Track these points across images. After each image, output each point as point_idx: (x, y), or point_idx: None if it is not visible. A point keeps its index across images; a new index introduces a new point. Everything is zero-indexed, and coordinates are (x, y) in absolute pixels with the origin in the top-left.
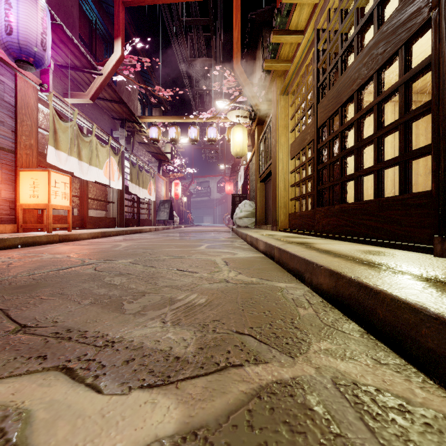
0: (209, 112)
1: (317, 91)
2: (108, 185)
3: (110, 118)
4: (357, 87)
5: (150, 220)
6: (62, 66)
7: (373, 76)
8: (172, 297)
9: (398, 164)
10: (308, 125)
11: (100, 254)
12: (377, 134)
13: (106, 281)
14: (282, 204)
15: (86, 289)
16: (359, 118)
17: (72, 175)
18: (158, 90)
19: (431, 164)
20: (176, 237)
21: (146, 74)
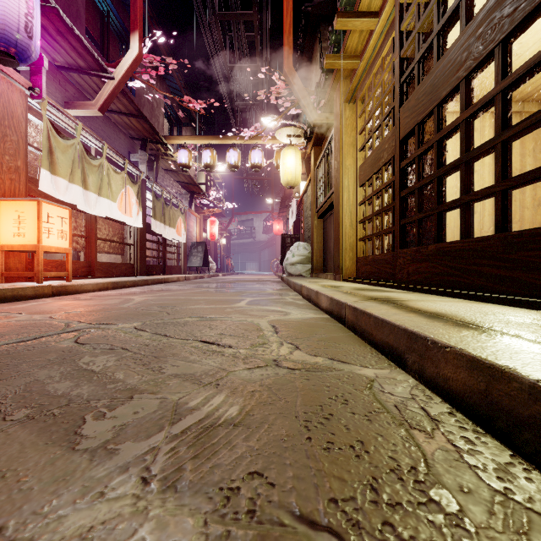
0: (252, 129)
1: (400, 89)
2: (124, 222)
3: (127, 137)
4: (466, 72)
5: (180, 267)
6: (62, 67)
7: (494, 51)
8: (179, 403)
9: (539, 179)
10: (385, 139)
11: (97, 313)
12: (501, 137)
13: (81, 365)
14: (348, 246)
15: (38, 382)
16: (468, 117)
17: (75, 209)
18: (187, 100)
19: (540, 194)
20: (210, 289)
21: (174, 84)
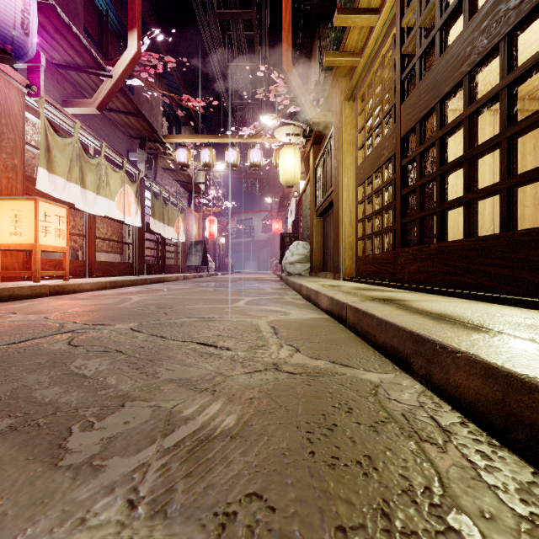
0: (251, 127)
1: (401, 86)
2: (123, 221)
3: (126, 136)
4: (470, 67)
5: (179, 266)
6: (60, 65)
7: (500, 45)
8: (173, 412)
9: None
10: (385, 137)
11: (94, 313)
12: (507, 133)
13: (72, 369)
14: (347, 245)
15: (25, 388)
16: (472, 113)
17: (73, 208)
18: (186, 99)
19: None
20: (208, 289)
21: (173, 83)
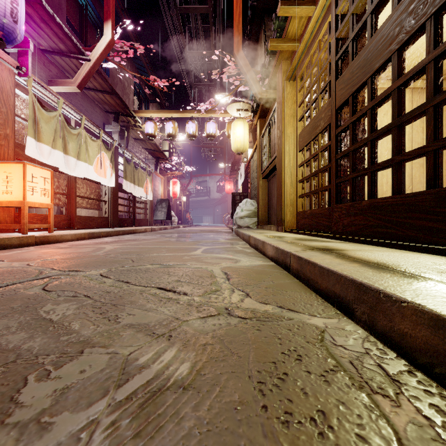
0: (208, 104)
1: (335, 65)
2: (99, 183)
3: (102, 111)
4: (399, 45)
5: (147, 220)
6: (46, 51)
7: (426, 24)
8: (129, 359)
9: None
10: (321, 109)
11: (70, 260)
12: (433, 101)
13: (41, 314)
14: (289, 202)
15: None
16: (400, 85)
17: (57, 171)
18: (153, 80)
19: None
20: (171, 239)
21: (142, 67)
